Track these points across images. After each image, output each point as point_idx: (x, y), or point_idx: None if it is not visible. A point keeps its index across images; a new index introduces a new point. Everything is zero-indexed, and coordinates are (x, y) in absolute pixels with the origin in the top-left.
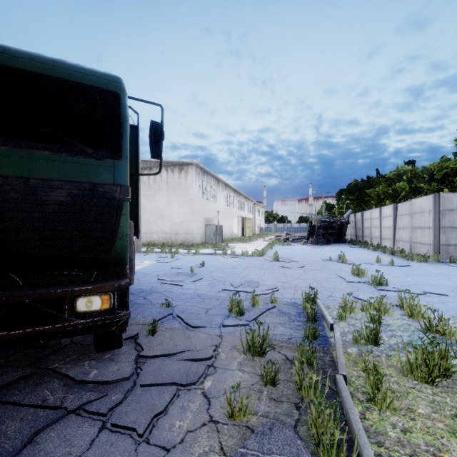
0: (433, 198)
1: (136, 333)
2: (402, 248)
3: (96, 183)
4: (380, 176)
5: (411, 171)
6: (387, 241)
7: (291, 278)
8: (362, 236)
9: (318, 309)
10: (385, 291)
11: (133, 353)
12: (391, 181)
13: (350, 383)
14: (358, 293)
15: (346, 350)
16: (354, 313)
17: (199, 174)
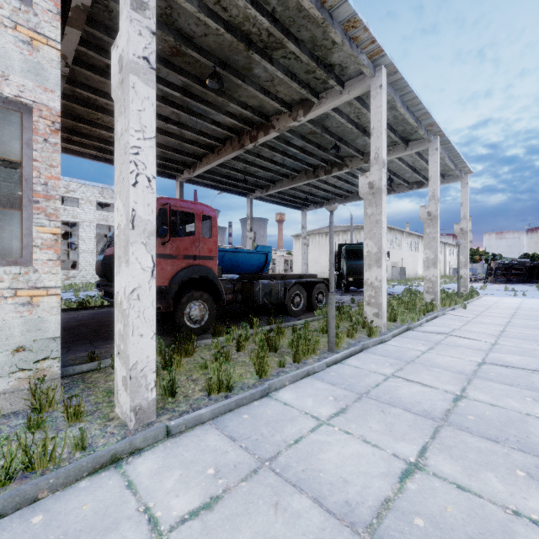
0: None
1: None
2: None
3: None
4: None
5: None
6: None
7: None
8: None
9: None
10: None
11: None
12: None
13: None
14: None
15: None
16: None
17: (387, 231)
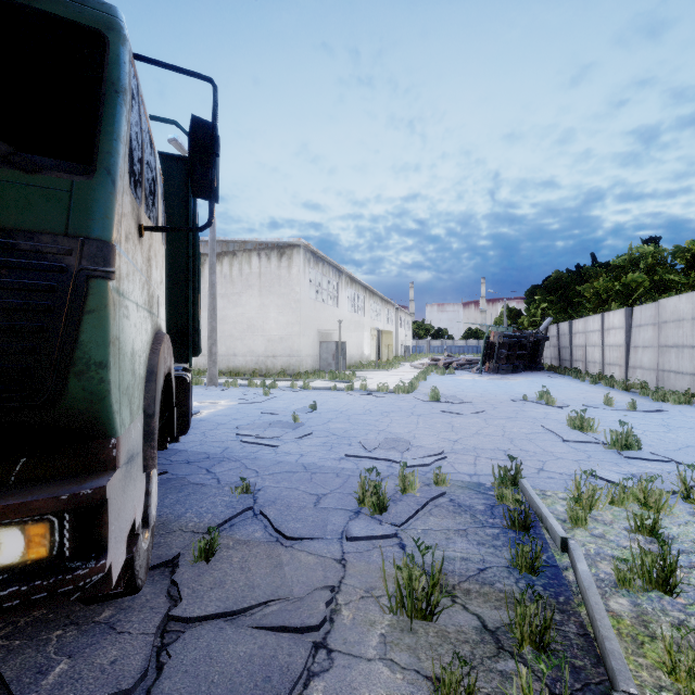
0: None
1: (177, 552)
2: (643, 381)
3: (12, 228)
4: (597, 264)
5: (653, 255)
6: (614, 368)
7: (465, 434)
8: (570, 360)
9: (524, 499)
10: (640, 461)
11: (159, 606)
12: (620, 270)
13: None
14: (590, 465)
15: (608, 606)
16: (597, 510)
17: (310, 262)
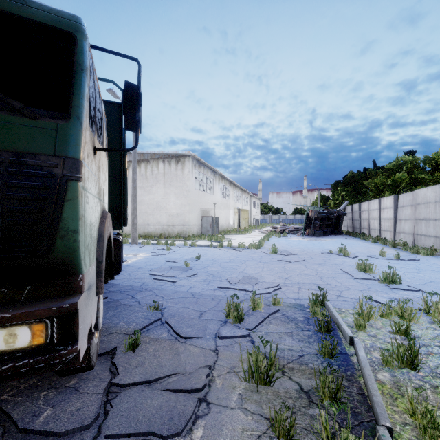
0: (439, 189)
1: (115, 346)
2: (404, 241)
3: (23, 152)
4: (376, 167)
5: (411, 162)
6: (387, 233)
7: (292, 274)
8: (359, 228)
9: (328, 313)
10: (400, 290)
11: (105, 377)
12: (390, 171)
13: (395, 436)
14: (370, 293)
15: (376, 377)
16: (372, 320)
17: (196, 166)
